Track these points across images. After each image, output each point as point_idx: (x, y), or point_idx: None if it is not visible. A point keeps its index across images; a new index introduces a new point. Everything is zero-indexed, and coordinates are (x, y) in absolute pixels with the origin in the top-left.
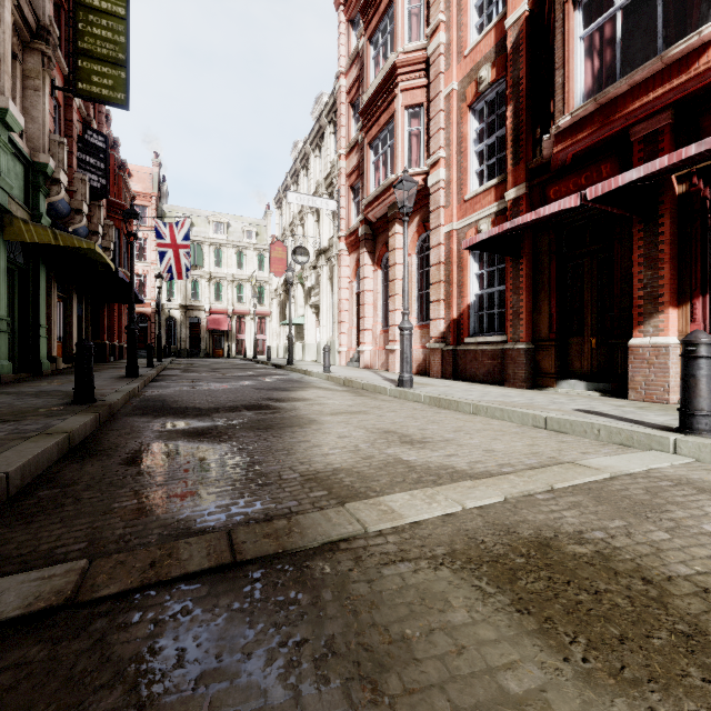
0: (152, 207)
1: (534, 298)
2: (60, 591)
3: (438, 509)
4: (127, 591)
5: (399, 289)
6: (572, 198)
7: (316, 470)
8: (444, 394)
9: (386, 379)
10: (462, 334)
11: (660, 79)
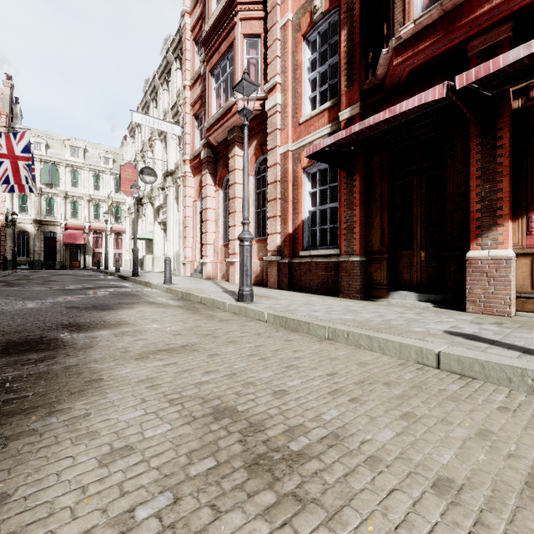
0: (2, 124)
1: (367, 213)
2: None
3: None
4: None
5: (238, 206)
6: (436, 89)
7: None
8: (289, 311)
9: (225, 291)
10: (297, 248)
11: None
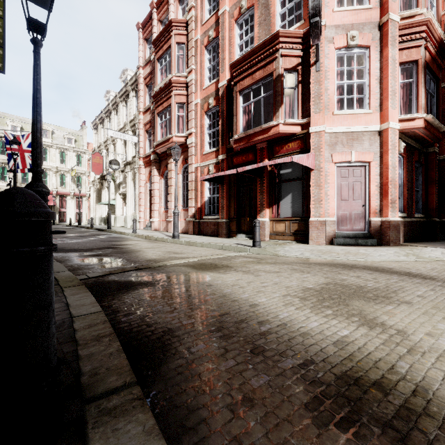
0: None
1: (229, 201)
2: (108, 273)
3: (182, 261)
4: (121, 272)
5: (173, 190)
6: (234, 170)
7: (149, 259)
8: (192, 241)
9: (167, 235)
10: (202, 214)
11: (261, 133)
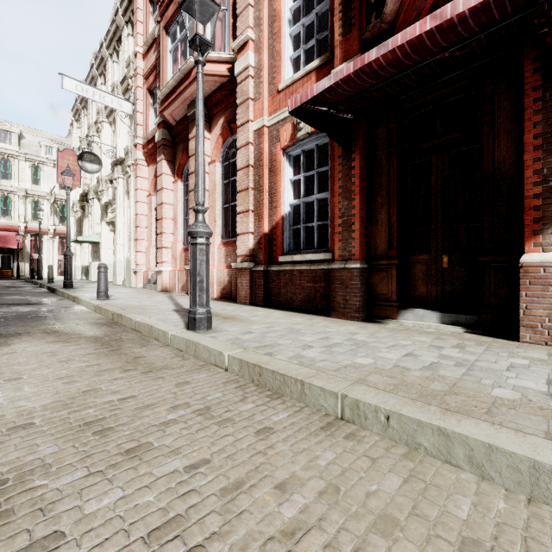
0: None
1: (368, 205)
2: None
3: None
4: None
5: None
6: None
7: None
8: (265, 348)
9: (178, 309)
10: (275, 252)
11: None
